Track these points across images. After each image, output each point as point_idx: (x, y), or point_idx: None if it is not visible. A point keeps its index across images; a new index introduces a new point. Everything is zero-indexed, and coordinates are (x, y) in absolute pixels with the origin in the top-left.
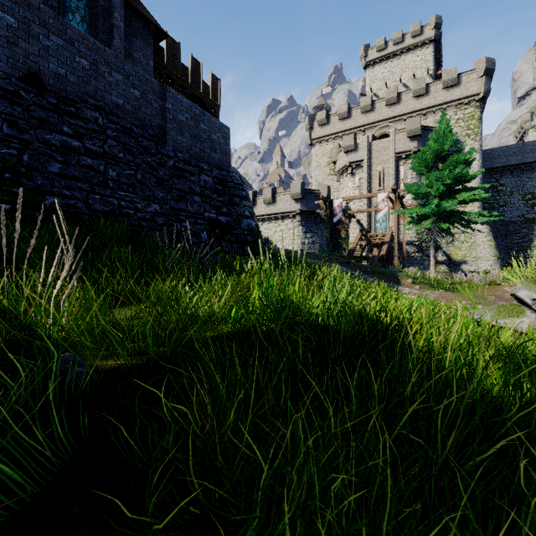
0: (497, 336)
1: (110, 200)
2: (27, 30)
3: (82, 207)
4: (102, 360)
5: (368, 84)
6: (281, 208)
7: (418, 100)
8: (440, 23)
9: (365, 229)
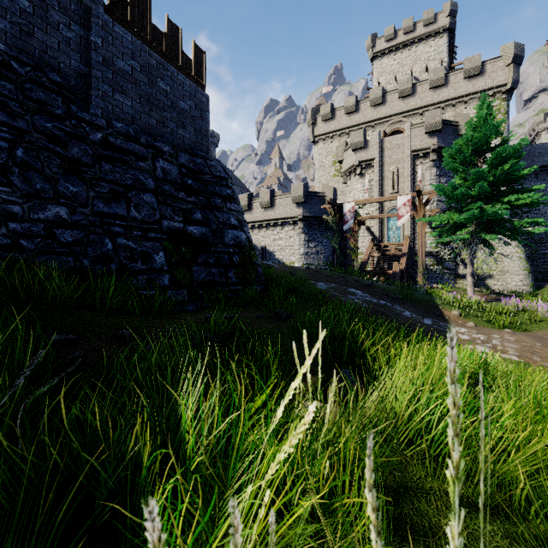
0: None
1: None
2: None
3: None
4: None
5: (376, 77)
6: (281, 213)
7: (435, 91)
8: (455, 10)
9: (376, 237)
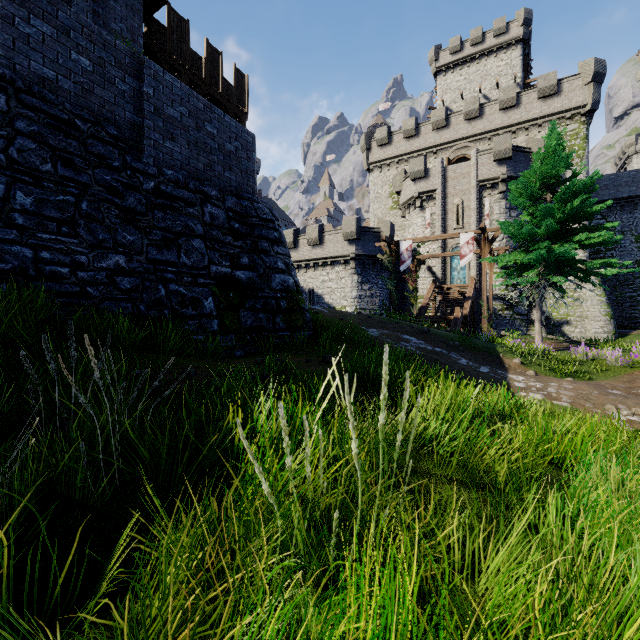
0: None
1: (16, 250)
2: None
3: None
4: None
5: (440, 95)
6: (331, 251)
7: (506, 113)
8: (530, 18)
9: (439, 278)
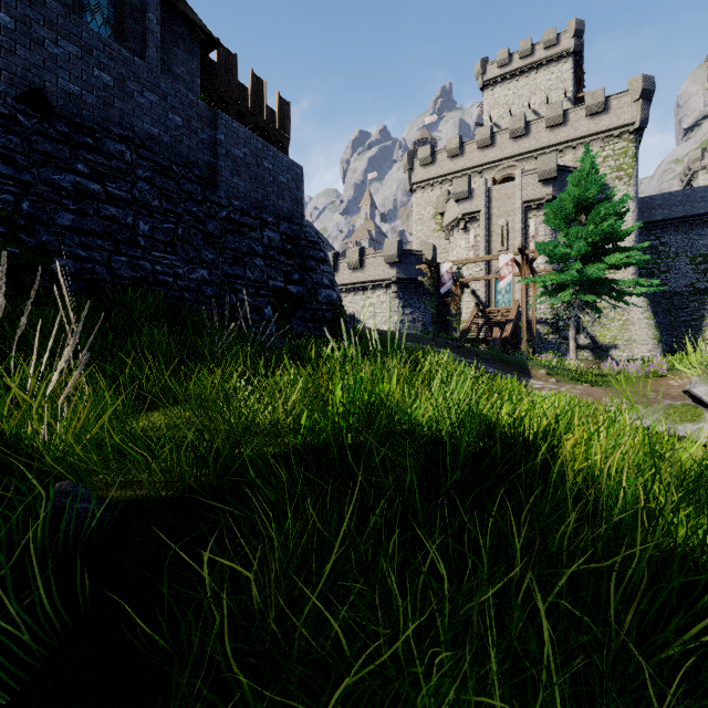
0: (676, 452)
1: (141, 263)
2: (27, 33)
3: (103, 272)
4: (119, 489)
5: (487, 110)
6: (372, 274)
7: (553, 131)
8: (581, 29)
9: (483, 302)
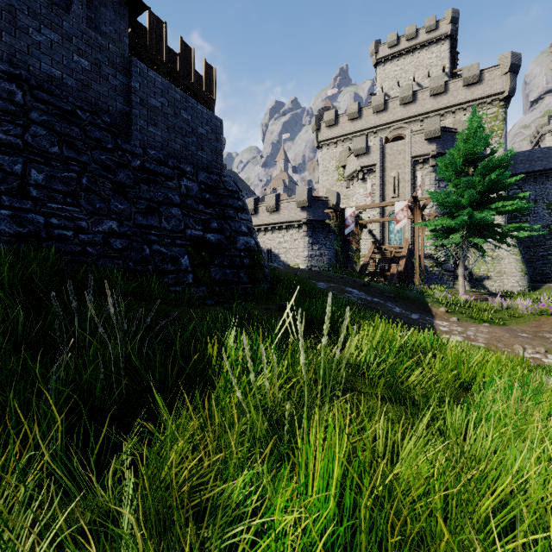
0: None
1: (31, 217)
2: None
3: None
4: None
5: (379, 83)
6: (286, 216)
7: (435, 98)
8: (456, 17)
9: (378, 240)
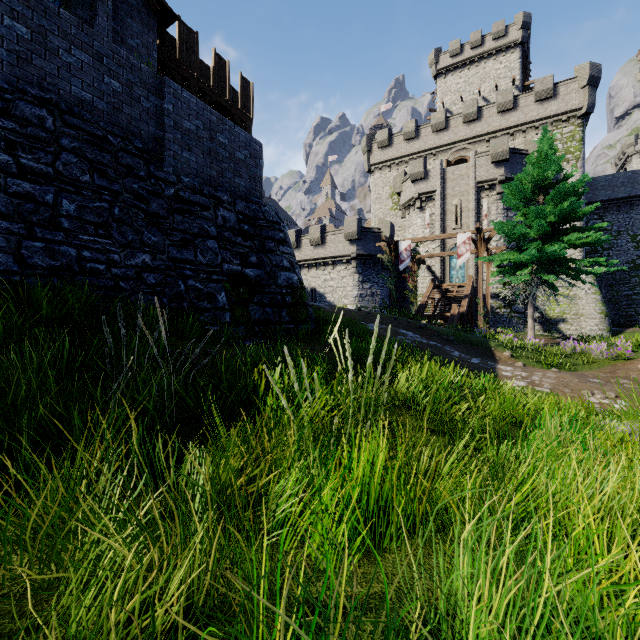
0: None
1: (63, 249)
2: None
3: (8, 261)
4: None
5: (440, 97)
6: (332, 250)
7: (504, 116)
8: (528, 21)
9: (438, 277)
